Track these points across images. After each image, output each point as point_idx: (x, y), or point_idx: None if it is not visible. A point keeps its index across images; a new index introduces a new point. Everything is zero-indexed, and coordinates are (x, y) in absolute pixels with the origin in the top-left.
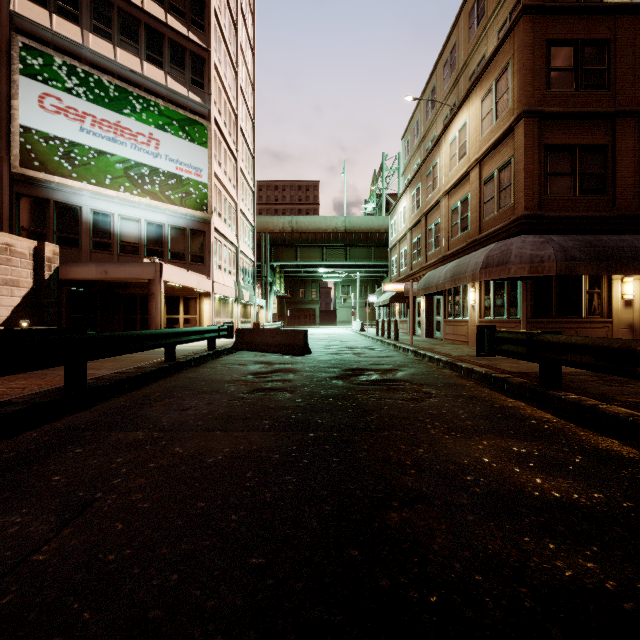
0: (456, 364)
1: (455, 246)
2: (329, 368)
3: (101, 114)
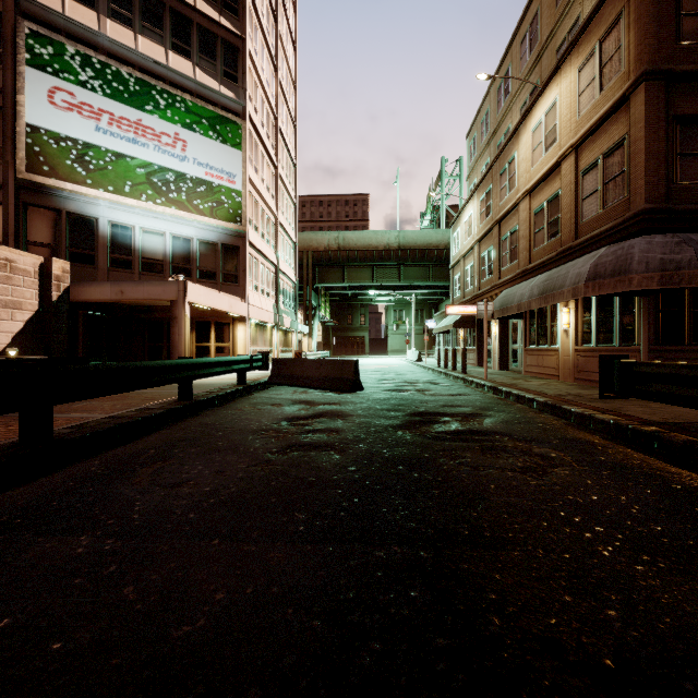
0: (561, 407)
1: (539, 257)
2: (389, 411)
3: (120, 111)
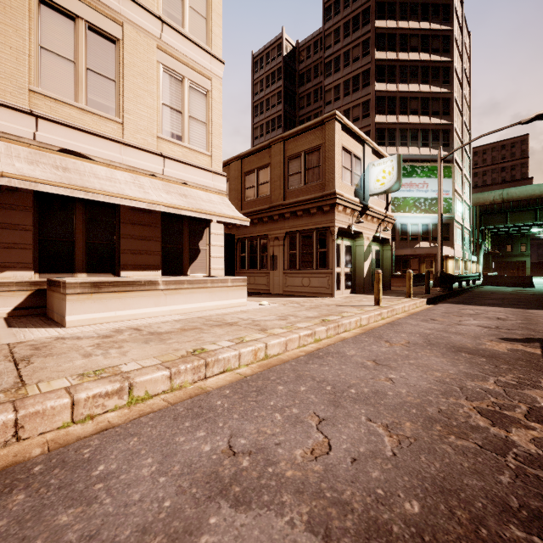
0: None
1: None
2: None
3: (404, 181)
